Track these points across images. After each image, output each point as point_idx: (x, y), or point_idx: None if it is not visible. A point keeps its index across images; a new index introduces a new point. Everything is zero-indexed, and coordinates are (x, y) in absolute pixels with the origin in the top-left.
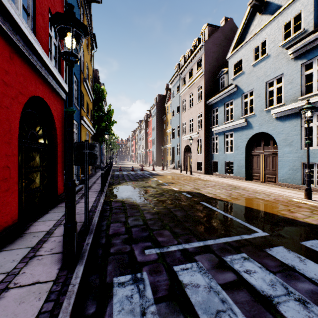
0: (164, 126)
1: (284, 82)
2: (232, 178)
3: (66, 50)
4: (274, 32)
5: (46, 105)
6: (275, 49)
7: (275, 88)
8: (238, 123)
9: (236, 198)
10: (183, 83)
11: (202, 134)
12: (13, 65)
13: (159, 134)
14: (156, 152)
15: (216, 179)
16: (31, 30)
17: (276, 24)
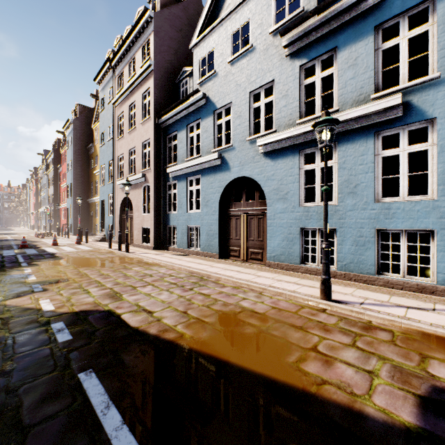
0: (92, 164)
1: (277, 94)
2: (199, 255)
3: None
4: (261, 9)
5: None
6: (263, 38)
7: (262, 104)
8: (208, 160)
9: (199, 323)
10: (119, 84)
11: (151, 178)
12: None
13: (81, 177)
14: (73, 209)
15: (171, 259)
16: None
17: None
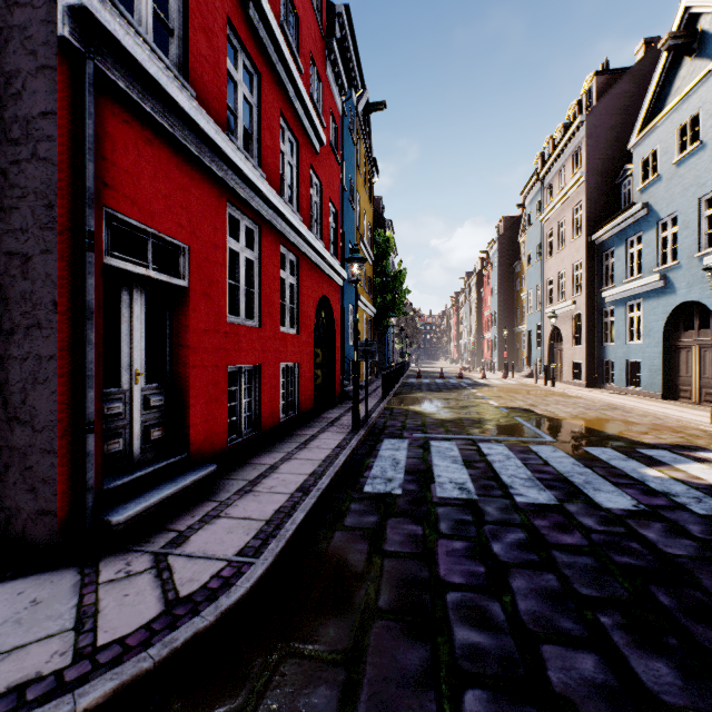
0: (517, 284)
1: None
2: (639, 395)
3: (354, 279)
4: (711, 98)
5: (327, 299)
6: None
7: None
8: (647, 282)
9: (580, 418)
10: (547, 196)
11: (582, 305)
12: (312, 279)
13: (505, 302)
14: (497, 341)
15: (596, 395)
16: (318, 235)
17: None
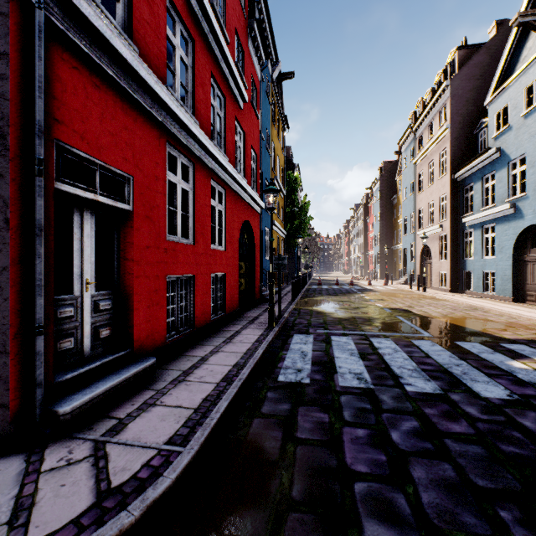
0: (395, 213)
1: None
2: (493, 298)
3: (270, 207)
4: None
5: (249, 224)
6: None
7: None
8: (500, 210)
9: (449, 317)
10: (419, 144)
11: (447, 228)
12: (236, 207)
13: (386, 227)
14: (379, 256)
15: (459, 298)
16: (242, 173)
17: None
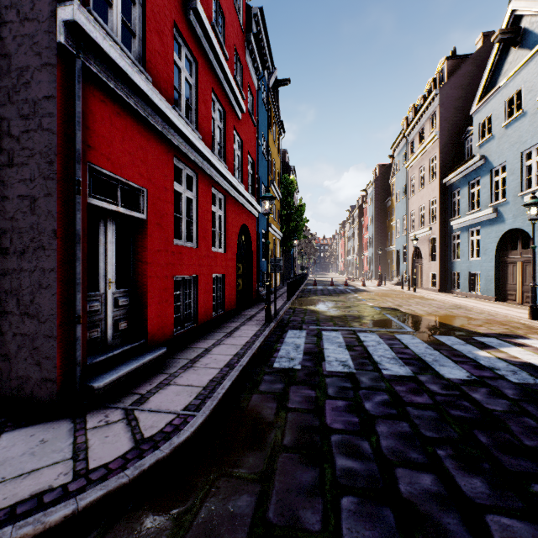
0: (389, 215)
1: None
2: (478, 298)
3: (266, 212)
4: (531, 78)
5: (246, 227)
6: (532, 104)
7: (533, 162)
8: (484, 214)
9: (433, 315)
10: (411, 149)
11: (436, 231)
12: (235, 212)
13: (380, 229)
14: (374, 258)
15: (446, 298)
16: (240, 179)
17: (534, 66)
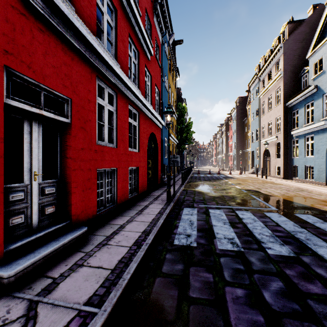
0: (246, 129)
1: None
2: (312, 183)
3: (167, 123)
4: None
5: (154, 135)
6: None
7: None
8: (317, 126)
9: (286, 196)
10: (262, 85)
11: (281, 138)
12: (146, 124)
13: (240, 138)
14: (236, 156)
15: (290, 183)
16: (149, 102)
17: None
